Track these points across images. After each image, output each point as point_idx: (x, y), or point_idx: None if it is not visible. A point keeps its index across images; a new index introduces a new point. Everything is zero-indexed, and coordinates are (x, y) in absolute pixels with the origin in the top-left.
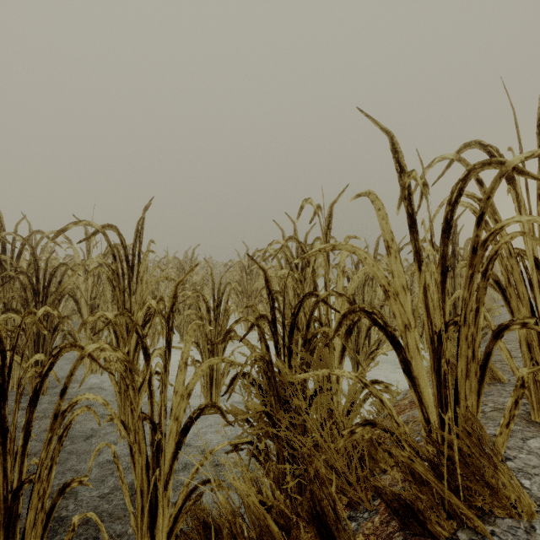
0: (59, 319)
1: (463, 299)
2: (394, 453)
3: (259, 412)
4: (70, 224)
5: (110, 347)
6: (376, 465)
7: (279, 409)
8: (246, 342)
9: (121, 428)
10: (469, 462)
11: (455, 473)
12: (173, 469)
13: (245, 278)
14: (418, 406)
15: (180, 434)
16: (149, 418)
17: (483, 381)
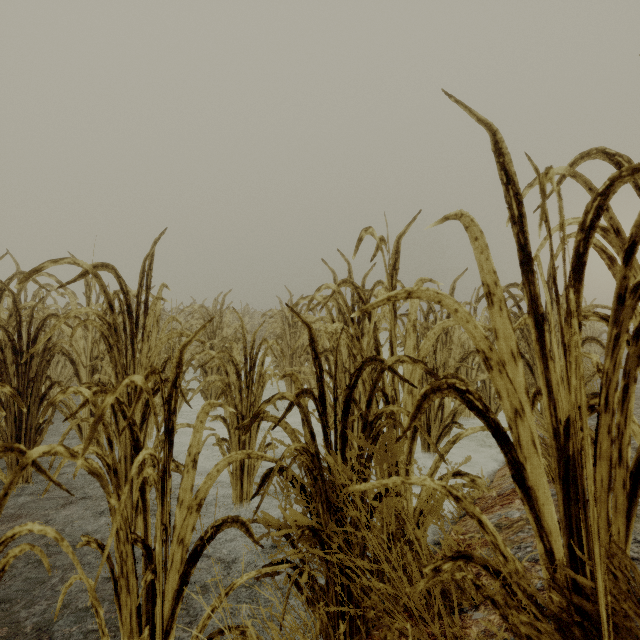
0: (13, 397)
1: (604, 372)
2: (510, 621)
3: (300, 528)
4: (47, 262)
5: (66, 450)
6: (464, 596)
7: (329, 521)
8: (284, 425)
9: (83, 576)
10: (619, 624)
11: (596, 639)
12: (176, 614)
13: (287, 331)
14: (536, 531)
15: (187, 563)
16: (142, 541)
17: (635, 497)
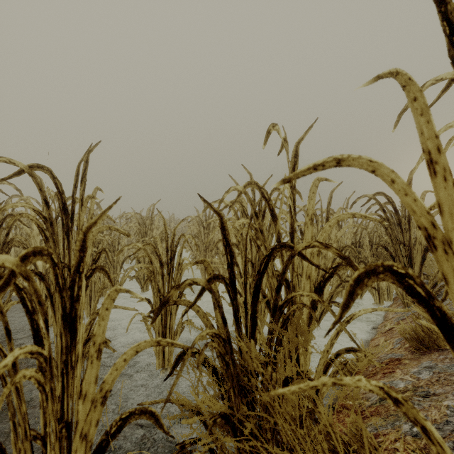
0: None
1: None
2: None
3: (212, 418)
4: None
5: None
6: None
7: (240, 405)
8: (196, 309)
9: None
10: None
11: None
12: None
13: (202, 232)
14: None
15: None
16: (40, 438)
17: None
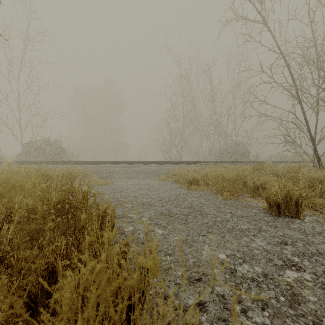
0: None
1: None
2: None
3: None
4: None
5: None
6: None
7: None
8: None
9: None
10: None
11: None
12: None
13: None
14: None
15: None
16: None
17: None
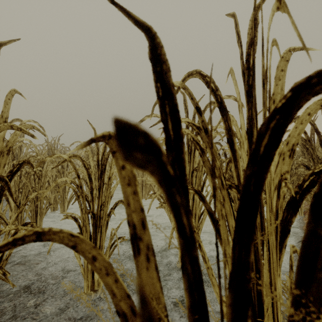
0: None
1: None
2: None
3: None
4: None
5: None
6: None
7: None
8: (89, 252)
9: None
10: None
11: None
12: None
13: None
14: None
15: None
16: None
17: None
